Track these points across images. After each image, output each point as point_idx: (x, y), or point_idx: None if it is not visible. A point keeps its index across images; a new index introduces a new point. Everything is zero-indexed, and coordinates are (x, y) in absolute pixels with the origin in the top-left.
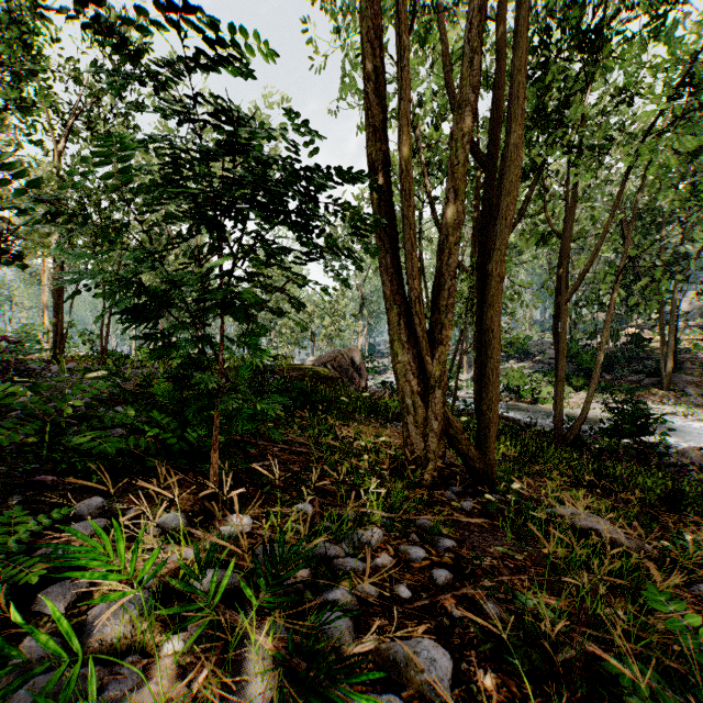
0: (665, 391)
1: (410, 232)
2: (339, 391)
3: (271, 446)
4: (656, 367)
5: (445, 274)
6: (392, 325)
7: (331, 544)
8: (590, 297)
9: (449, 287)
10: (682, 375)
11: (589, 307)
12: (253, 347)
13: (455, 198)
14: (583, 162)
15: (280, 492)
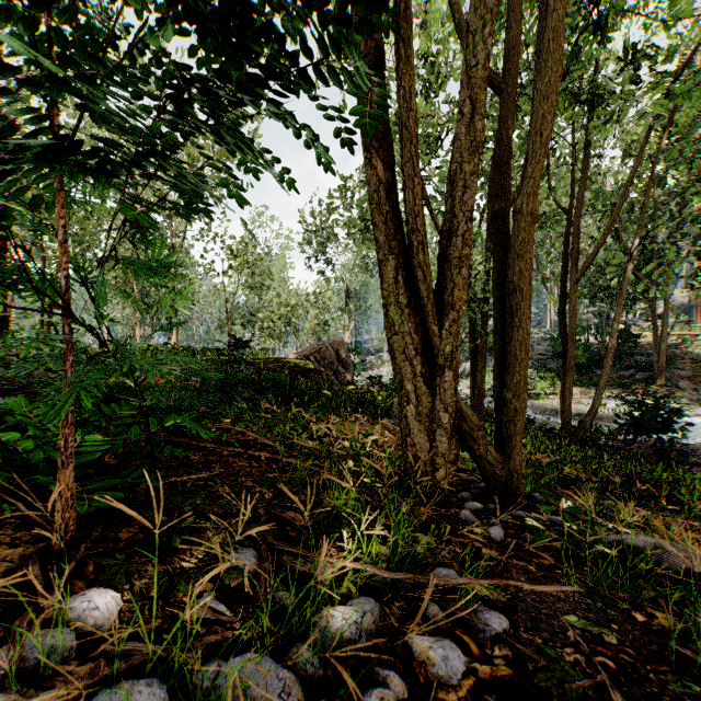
0: (658, 386)
1: (412, 147)
2: (322, 384)
3: (224, 449)
4: (647, 362)
5: (457, 214)
6: (387, 283)
7: (273, 663)
8: (581, 290)
9: (463, 232)
10: (674, 369)
11: (580, 300)
12: (137, 269)
13: (471, 112)
14: (606, 111)
15: (211, 526)
